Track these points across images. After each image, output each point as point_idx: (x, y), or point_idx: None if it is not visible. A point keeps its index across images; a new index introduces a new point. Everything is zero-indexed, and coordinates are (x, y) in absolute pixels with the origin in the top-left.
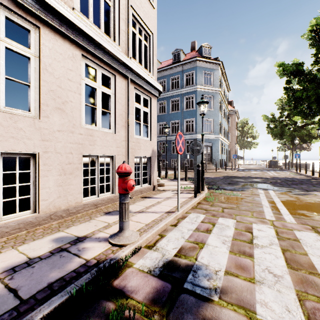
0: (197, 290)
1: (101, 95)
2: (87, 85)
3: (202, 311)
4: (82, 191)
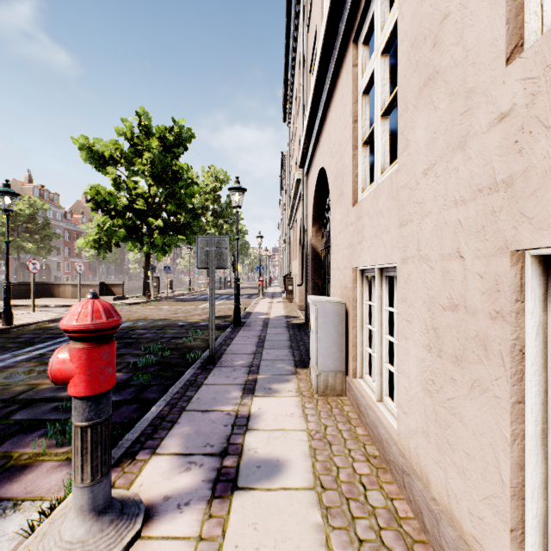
0: None
1: None
2: None
3: None
4: None
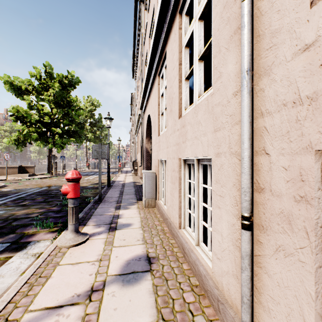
0: (0, 244)
1: (198, 30)
2: (190, 42)
3: (3, 239)
4: (187, 215)
